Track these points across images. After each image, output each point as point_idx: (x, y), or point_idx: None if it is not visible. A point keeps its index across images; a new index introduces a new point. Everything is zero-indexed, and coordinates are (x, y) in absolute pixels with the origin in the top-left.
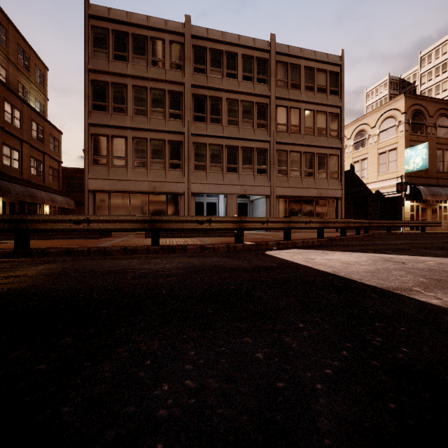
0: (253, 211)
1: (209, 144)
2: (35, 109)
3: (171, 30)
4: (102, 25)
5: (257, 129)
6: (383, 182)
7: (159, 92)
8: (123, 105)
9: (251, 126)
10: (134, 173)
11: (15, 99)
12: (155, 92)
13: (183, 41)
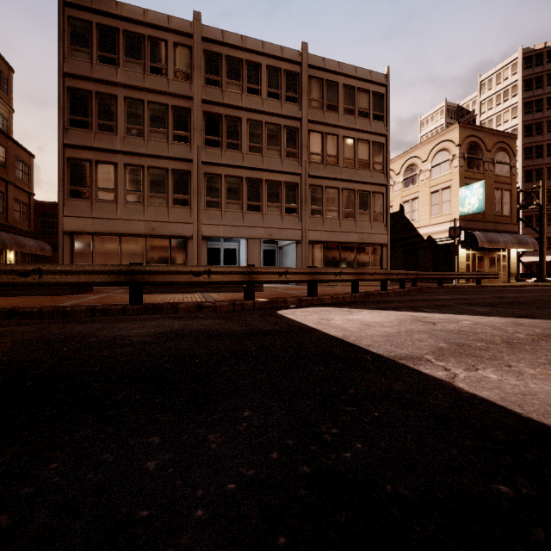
0: (283, 259)
1: (225, 175)
2: None
3: (175, 29)
4: (83, 16)
5: (285, 159)
6: (436, 226)
7: (160, 108)
8: (112, 122)
9: (278, 154)
10: (127, 211)
11: None
12: (155, 107)
13: (191, 44)
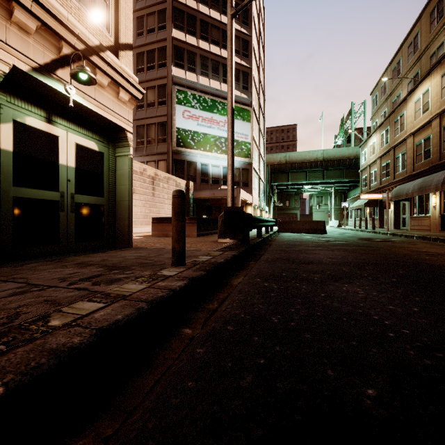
0: None
1: None
2: None
3: None
4: None
5: None
6: None
7: None
8: None
9: None
10: None
11: None
12: None
13: None
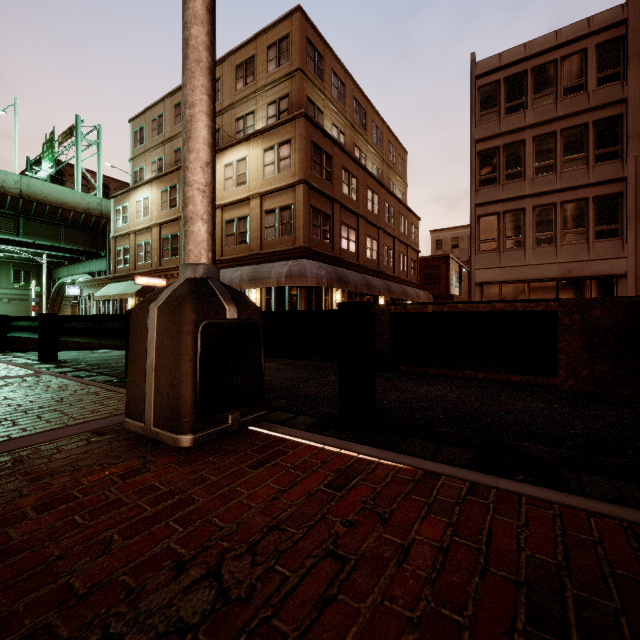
0: None
1: None
2: (402, 202)
3: (598, 28)
4: (491, 80)
5: None
6: None
7: (576, 131)
8: (519, 168)
9: None
10: (536, 255)
11: (390, 198)
12: (569, 133)
13: (622, 33)
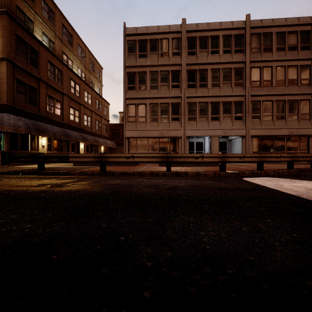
0: (231, 147)
1: (198, 102)
2: (97, 92)
3: (172, 31)
4: (132, 38)
5: (234, 88)
6: None
7: (165, 73)
8: (144, 84)
9: (230, 86)
10: (150, 126)
11: (89, 89)
12: (163, 73)
13: (180, 36)
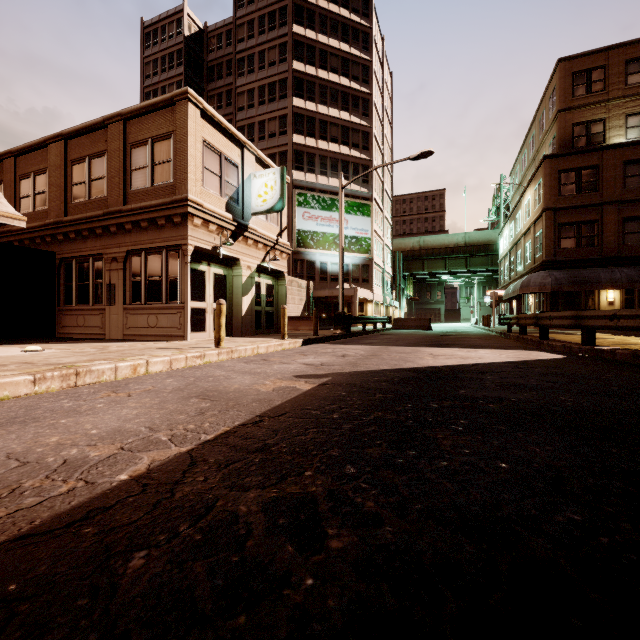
0: None
1: None
2: None
3: None
4: None
5: None
6: None
7: None
8: None
9: None
10: None
11: None
12: None
13: None
